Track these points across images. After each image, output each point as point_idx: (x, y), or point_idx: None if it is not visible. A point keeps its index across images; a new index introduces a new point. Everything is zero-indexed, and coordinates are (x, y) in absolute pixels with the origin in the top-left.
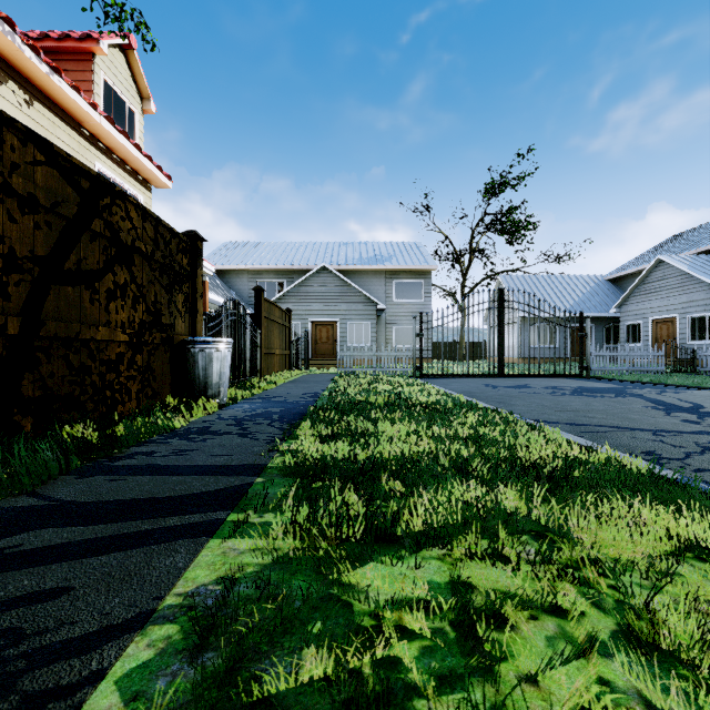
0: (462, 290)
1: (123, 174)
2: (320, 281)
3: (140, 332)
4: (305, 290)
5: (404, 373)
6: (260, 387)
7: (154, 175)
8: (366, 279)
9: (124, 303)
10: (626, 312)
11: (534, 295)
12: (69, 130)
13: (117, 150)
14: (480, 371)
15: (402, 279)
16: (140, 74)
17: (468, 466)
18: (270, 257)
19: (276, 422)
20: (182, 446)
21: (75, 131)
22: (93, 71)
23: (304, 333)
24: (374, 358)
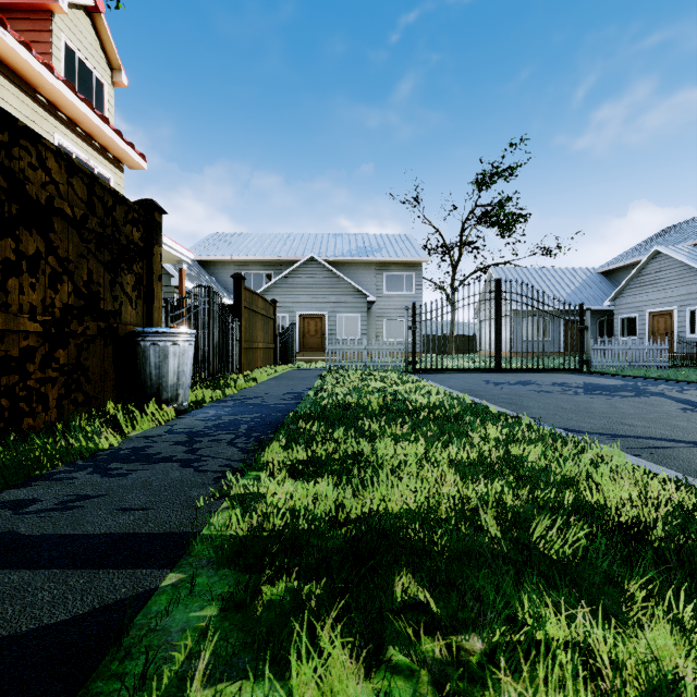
0: (452, 283)
1: (89, 150)
2: (308, 272)
3: (62, 319)
4: (293, 281)
5: (396, 368)
6: (236, 386)
7: (126, 153)
8: (356, 270)
9: (35, 280)
10: (621, 305)
11: (532, 286)
12: (20, 94)
13: (80, 122)
14: (475, 365)
15: (392, 270)
16: (109, 42)
17: (526, 529)
18: (257, 248)
19: (241, 437)
20: (86, 487)
21: (29, 96)
22: (52, 32)
23: (291, 325)
24: (364, 352)
